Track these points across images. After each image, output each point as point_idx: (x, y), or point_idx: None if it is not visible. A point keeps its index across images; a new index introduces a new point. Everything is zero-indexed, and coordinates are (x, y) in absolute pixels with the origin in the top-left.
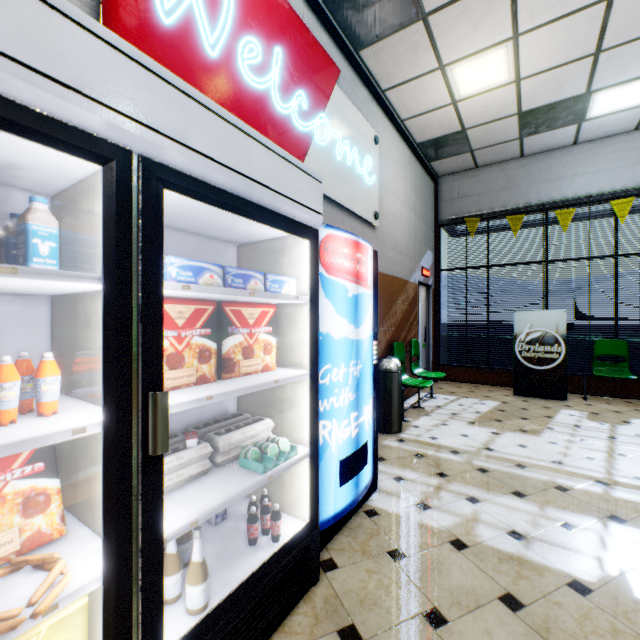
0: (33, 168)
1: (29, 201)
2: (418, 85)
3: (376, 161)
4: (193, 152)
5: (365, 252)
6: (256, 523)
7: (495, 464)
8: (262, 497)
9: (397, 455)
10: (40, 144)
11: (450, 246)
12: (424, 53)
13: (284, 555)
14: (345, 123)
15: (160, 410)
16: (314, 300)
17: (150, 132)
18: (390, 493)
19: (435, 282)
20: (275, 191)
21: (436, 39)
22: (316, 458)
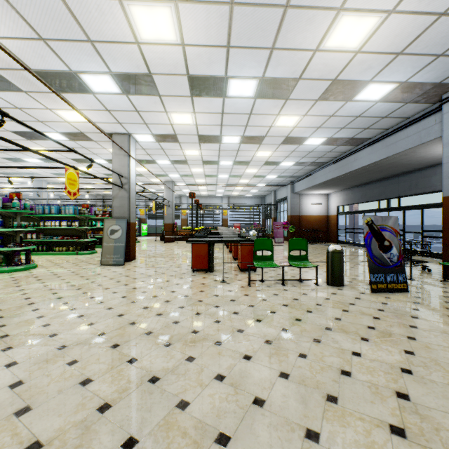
0: None
1: None
2: None
3: None
4: None
5: None
6: None
7: None
8: None
9: None
10: None
11: None
12: None
13: None
14: None
15: None
16: None
17: None
18: None
19: None
20: None
21: None
22: None
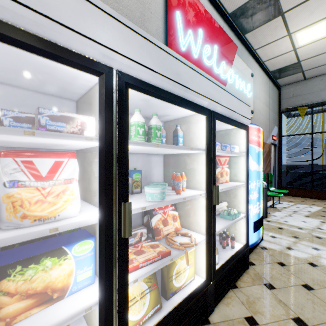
0: (172, 115)
1: (176, 126)
2: (274, 44)
3: (252, 85)
4: (222, 106)
5: (261, 132)
6: (225, 240)
7: (325, 235)
8: (223, 232)
9: (268, 227)
10: (197, 113)
11: (288, 123)
12: (280, 30)
13: (240, 252)
14: (239, 70)
15: (217, 191)
16: (247, 154)
17: (215, 103)
18: (270, 242)
19: (279, 142)
20: (238, 114)
21: (287, 22)
22: (248, 218)
